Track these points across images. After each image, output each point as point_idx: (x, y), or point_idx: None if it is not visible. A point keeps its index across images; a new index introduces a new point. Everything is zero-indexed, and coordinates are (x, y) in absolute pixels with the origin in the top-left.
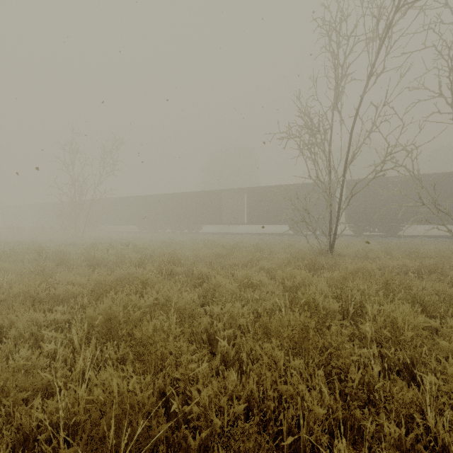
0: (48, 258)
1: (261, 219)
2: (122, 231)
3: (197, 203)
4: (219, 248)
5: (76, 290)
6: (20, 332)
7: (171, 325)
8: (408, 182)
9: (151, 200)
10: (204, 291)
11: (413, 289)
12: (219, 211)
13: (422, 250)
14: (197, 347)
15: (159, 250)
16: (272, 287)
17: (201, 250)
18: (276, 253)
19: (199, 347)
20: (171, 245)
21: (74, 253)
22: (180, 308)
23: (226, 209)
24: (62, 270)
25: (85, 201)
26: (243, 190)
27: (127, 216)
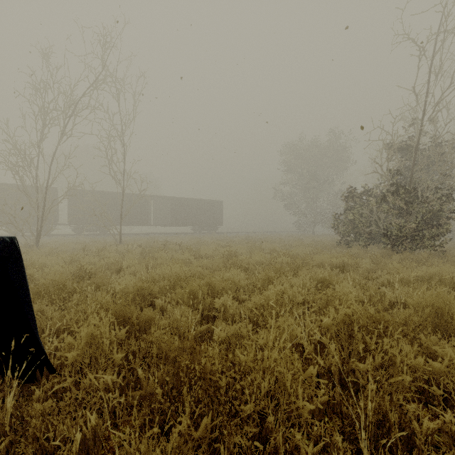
0: None
1: None
2: None
3: None
4: None
5: None
6: None
7: None
8: (113, 197)
9: None
10: None
11: (60, 253)
12: None
13: (97, 241)
14: None
15: None
16: None
17: None
18: None
19: None
20: None
21: None
22: None
23: None
24: None
25: None
26: None
27: None
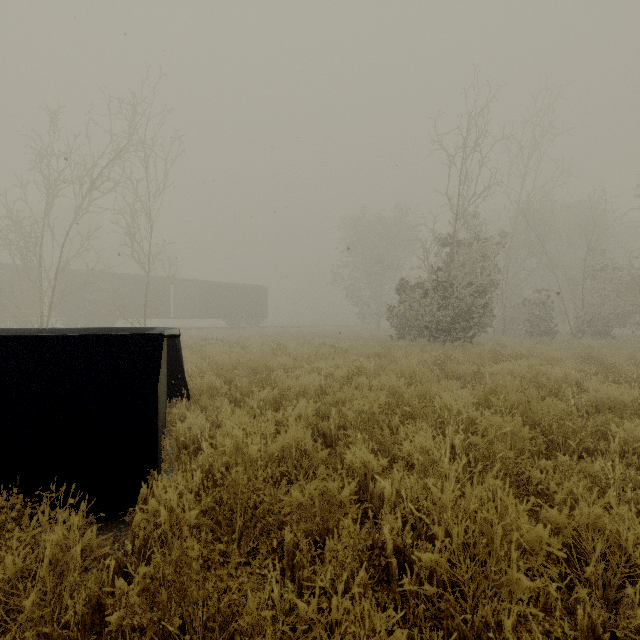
0: None
1: None
2: None
3: None
4: None
5: None
6: None
7: None
8: (121, 280)
9: None
10: None
11: None
12: None
13: None
14: None
15: None
16: None
17: None
18: None
19: None
20: None
21: None
22: None
23: None
24: None
25: None
26: None
27: None
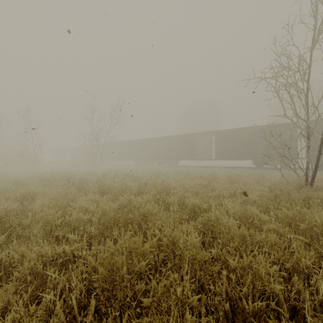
0: (74, 184)
1: (227, 155)
2: (124, 165)
3: (176, 144)
4: (199, 179)
5: (86, 218)
6: (25, 271)
7: (184, 287)
8: None
9: (143, 143)
10: (202, 227)
11: None
12: (192, 150)
13: None
14: (218, 319)
15: (151, 179)
16: (276, 226)
17: (184, 180)
18: (251, 184)
19: (222, 321)
20: (159, 176)
21: (92, 180)
22: (190, 257)
23: (197, 148)
24: (81, 194)
25: (101, 144)
26: (211, 132)
27: (127, 154)
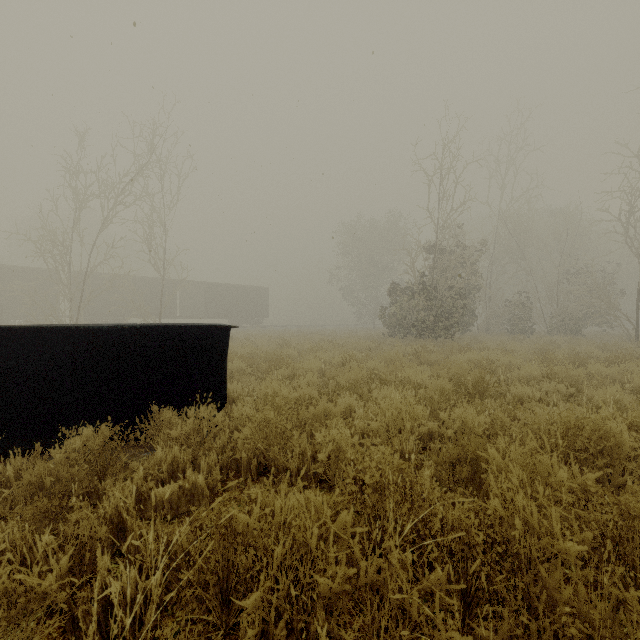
0: None
1: None
2: None
3: None
4: None
5: None
6: None
7: None
8: (132, 282)
9: None
10: None
11: None
12: None
13: None
14: None
15: None
16: None
17: None
18: None
19: None
20: None
21: None
22: None
23: None
24: None
25: None
26: None
27: None
